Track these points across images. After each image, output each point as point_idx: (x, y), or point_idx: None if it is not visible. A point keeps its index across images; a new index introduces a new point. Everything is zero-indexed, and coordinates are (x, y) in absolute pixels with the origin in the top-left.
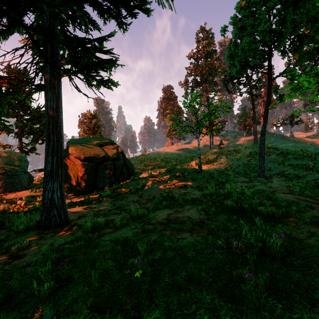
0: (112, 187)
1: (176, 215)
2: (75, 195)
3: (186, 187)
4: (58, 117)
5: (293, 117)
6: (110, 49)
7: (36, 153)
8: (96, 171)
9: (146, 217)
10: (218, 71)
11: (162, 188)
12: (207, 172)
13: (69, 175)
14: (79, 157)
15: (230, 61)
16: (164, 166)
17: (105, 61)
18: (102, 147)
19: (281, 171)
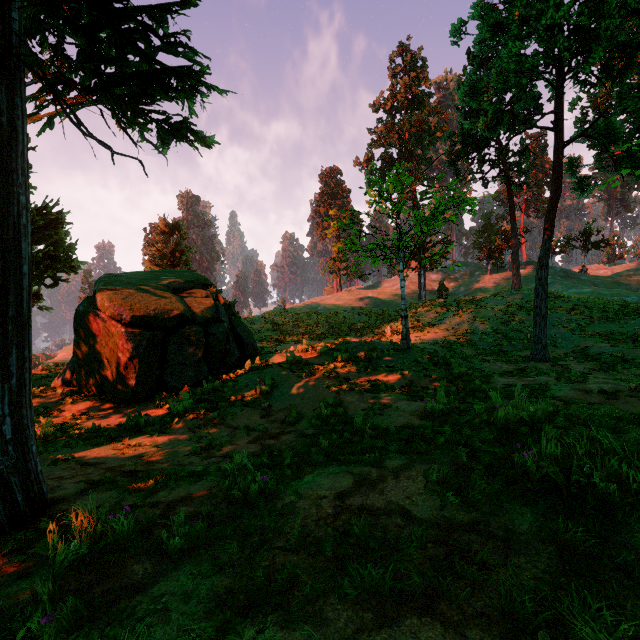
0: (201, 387)
1: (363, 502)
2: (110, 406)
3: (377, 388)
4: (8, 200)
5: (588, 233)
6: (184, 34)
7: (40, 308)
8: (164, 349)
9: (272, 503)
10: (436, 136)
11: (319, 392)
12: (422, 350)
13: (97, 359)
14: (119, 316)
15: (471, 103)
16: (323, 336)
17: (175, 72)
18: (181, 293)
19: (581, 347)
